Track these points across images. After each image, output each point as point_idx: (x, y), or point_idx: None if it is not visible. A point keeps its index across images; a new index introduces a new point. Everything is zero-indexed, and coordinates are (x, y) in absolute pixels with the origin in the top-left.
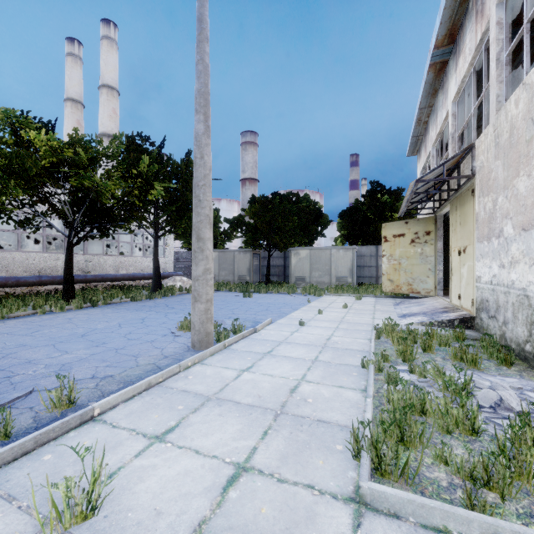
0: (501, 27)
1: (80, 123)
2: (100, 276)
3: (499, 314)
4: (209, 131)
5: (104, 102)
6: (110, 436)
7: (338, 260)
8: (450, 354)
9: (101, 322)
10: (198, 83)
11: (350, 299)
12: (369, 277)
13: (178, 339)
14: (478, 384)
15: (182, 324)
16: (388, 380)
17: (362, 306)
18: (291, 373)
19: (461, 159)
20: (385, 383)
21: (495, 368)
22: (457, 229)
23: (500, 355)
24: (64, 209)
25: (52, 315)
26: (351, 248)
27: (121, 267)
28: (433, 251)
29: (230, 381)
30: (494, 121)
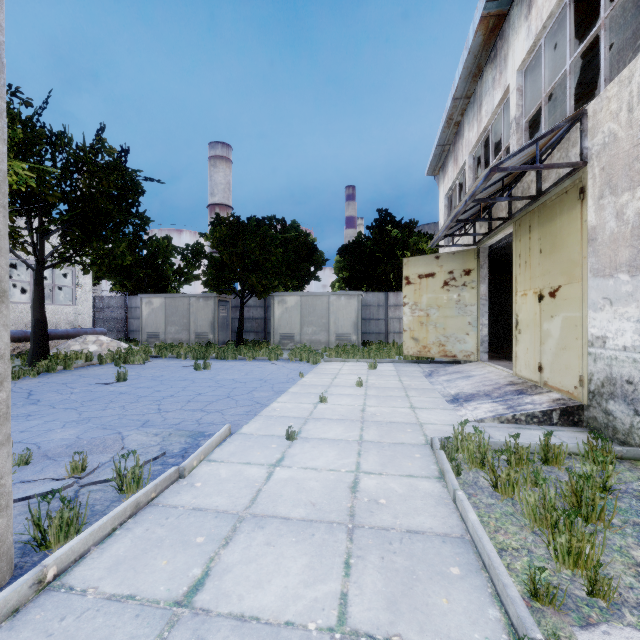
0: None
1: None
2: None
3: None
4: None
5: None
6: None
7: (339, 311)
8: None
9: None
10: None
11: (359, 367)
12: (376, 333)
13: None
14: None
15: None
16: None
17: (383, 381)
18: None
19: (565, 135)
20: None
21: None
22: (533, 260)
23: None
24: None
25: None
26: (356, 294)
27: None
28: (475, 298)
29: None
30: None
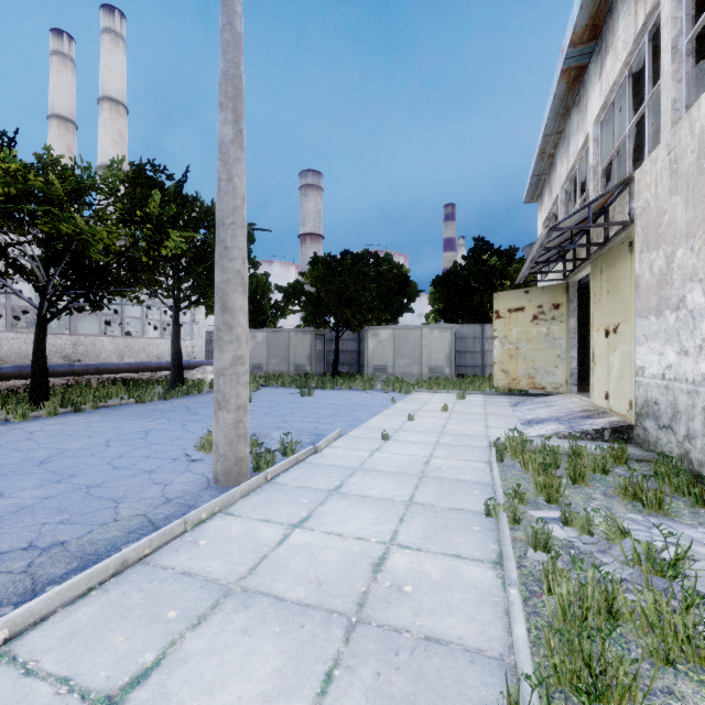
0: (679, 0)
1: (71, 150)
2: (94, 366)
3: (678, 423)
4: (242, 138)
5: (106, 121)
6: (10, 702)
7: (431, 344)
8: (615, 488)
9: (79, 438)
10: (224, 60)
11: (449, 397)
12: (472, 366)
13: (194, 466)
14: (689, 551)
15: (203, 442)
16: (534, 542)
17: (468, 408)
18: (373, 529)
19: (615, 198)
20: (529, 546)
21: (688, 511)
22: (603, 299)
23: (694, 491)
24: (38, 269)
25: (5, 427)
26: (449, 327)
27: (127, 353)
28: (563, 331)
29: (270, 550)
30: (668, 139)
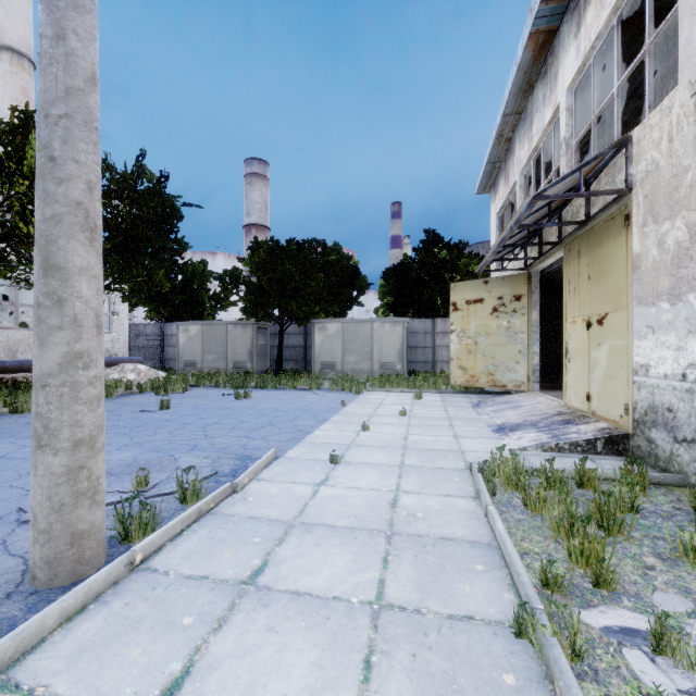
0: None
1: None
2: None
3: None
4: None
5: (5, 74)
6: None
7: (382, 338)
8: (675, 546)
9: None
10: None
11: (404, 397)
12: (423, 362)
13: (19, 535)
14: None
15: None
16: None
17: (428, 411)
18: None
19: (609, 162)
20: None
21: None
22: (582, 286)
23: None
24: None
25: None
26: (401, 321)
27: (22, 348)
28: (525, 325)
29: None
30: (693, 75)
